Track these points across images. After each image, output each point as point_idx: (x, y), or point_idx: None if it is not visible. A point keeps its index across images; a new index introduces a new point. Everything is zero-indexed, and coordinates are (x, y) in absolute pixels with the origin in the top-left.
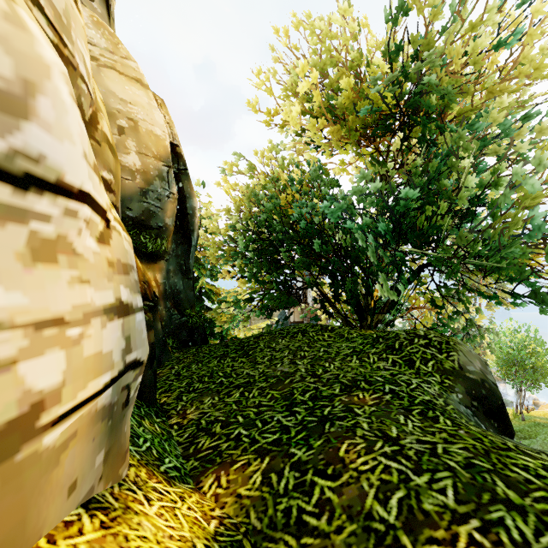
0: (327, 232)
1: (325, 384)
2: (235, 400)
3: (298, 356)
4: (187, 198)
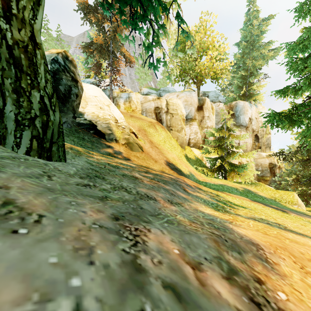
0: None
1: None
2: None
3: None
4: (275, 170)
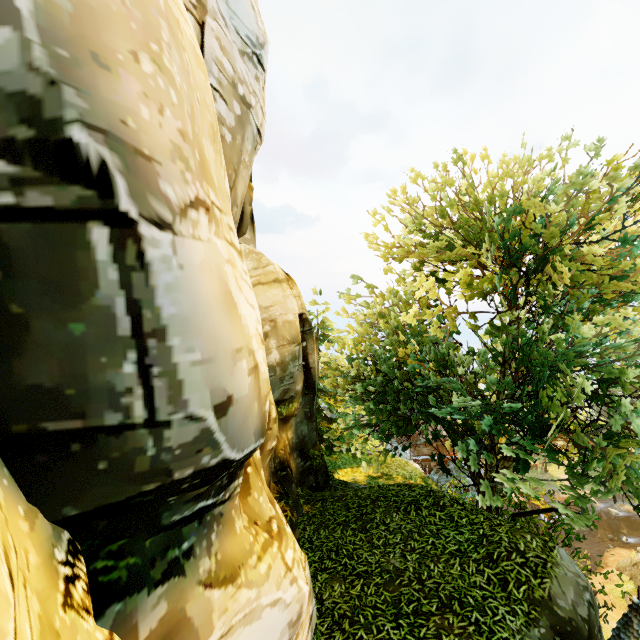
0: (444, 388)
1: (427, 595)
2: (357, 594)
3: (408, 546)
4: (312, 354)
